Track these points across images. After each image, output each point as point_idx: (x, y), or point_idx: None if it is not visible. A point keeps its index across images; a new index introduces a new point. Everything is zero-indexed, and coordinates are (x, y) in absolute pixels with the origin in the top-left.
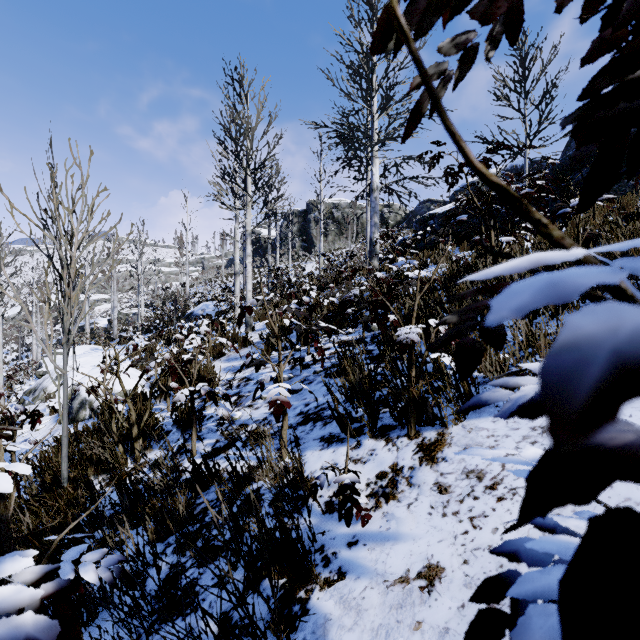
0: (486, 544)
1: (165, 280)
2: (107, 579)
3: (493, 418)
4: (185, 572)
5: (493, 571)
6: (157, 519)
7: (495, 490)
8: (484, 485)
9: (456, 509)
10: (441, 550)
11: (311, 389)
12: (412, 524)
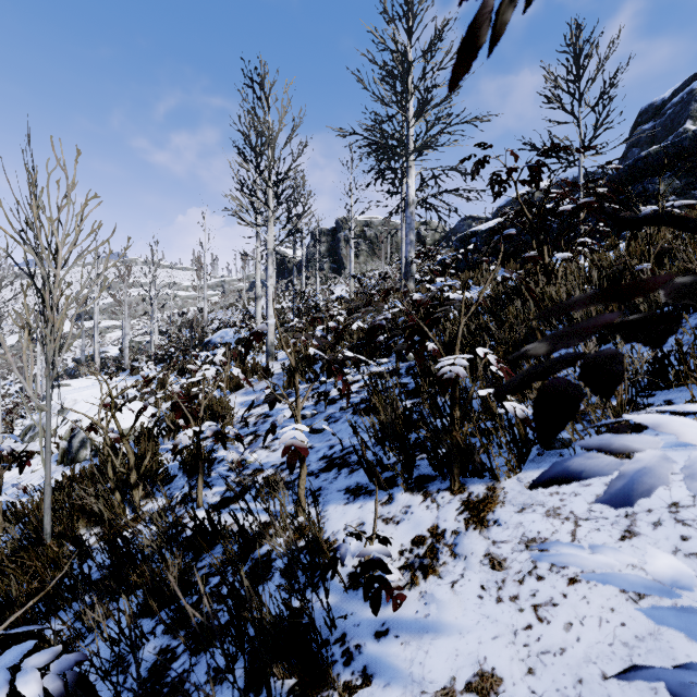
0: (557, 646)
1: (182, 305)
2: (55, 691)
3: None
4: (175, 661)
5: (569, 688)
6: (147, 589)
7: (565, 568)
8: None
9: (514, 592)
10: (497, 651)
11: (337, 428)
12: (458, 610)
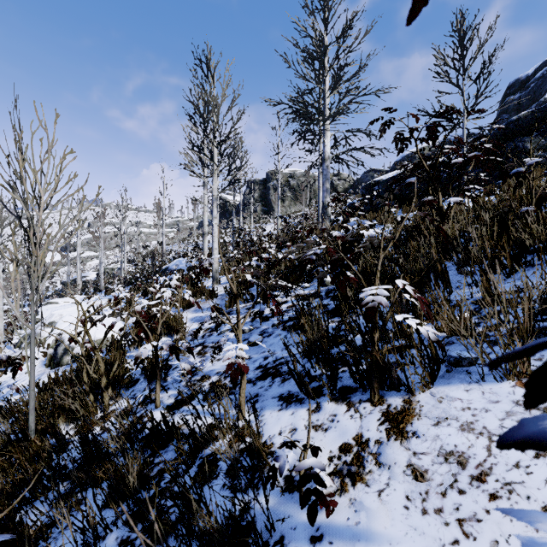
0: None
1: (146, 239)
2: None
3: (465, 386)
4: None
5: None
6: (111, 484)
7: (484, 483)
8: (469, 474)
9: (438, 505)
10: None
11: (270, 342)
12: (386, 520)
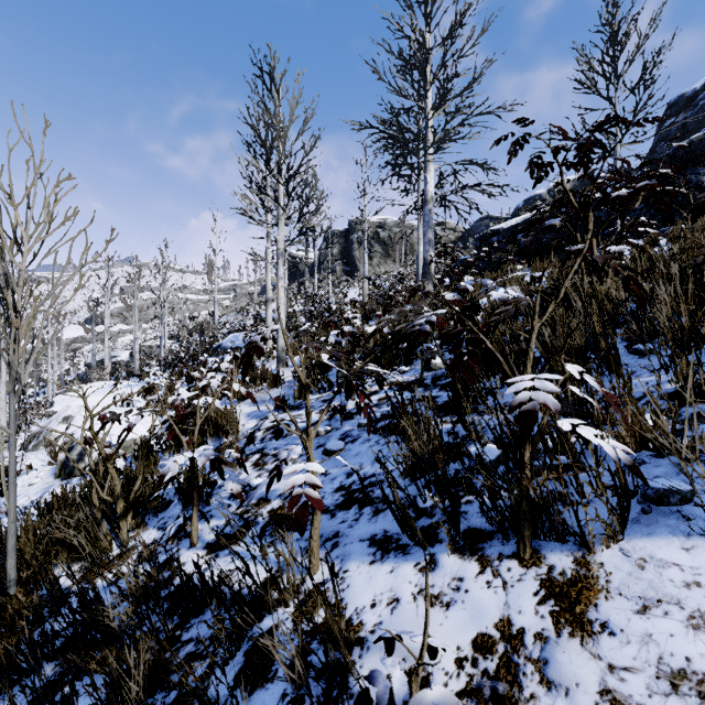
0: None
1: (194, 309)
2: None
3: (682, 541)
4: None
5: None
6: (110, 681)
7: None
8: None
9: None
10: None
11: (355, 450)
12: None
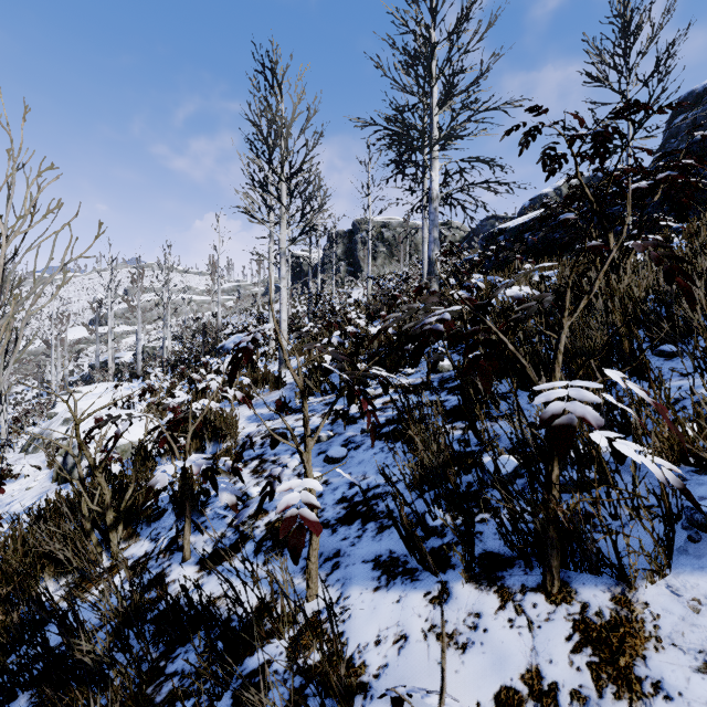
0: None
1: (197, 310)
2: None
3: None
4: None
5: None
6: None
7: None
8: None
9: None
10: None
11: (358, 458)
12: None
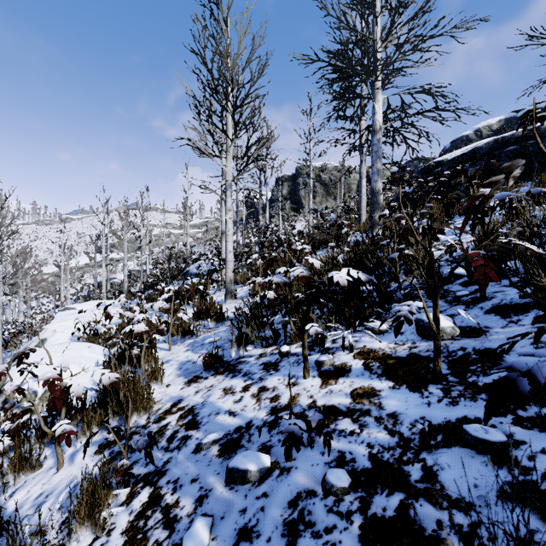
0: None
1: (175, 240)
2: None
3: None
4: None
5: None
6: None
7: None
8: None
9: None
10: None
11: None
12: None
